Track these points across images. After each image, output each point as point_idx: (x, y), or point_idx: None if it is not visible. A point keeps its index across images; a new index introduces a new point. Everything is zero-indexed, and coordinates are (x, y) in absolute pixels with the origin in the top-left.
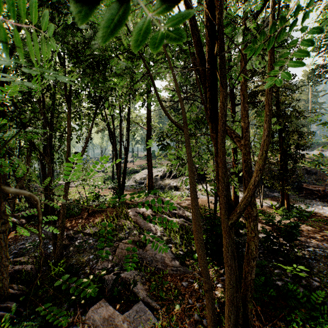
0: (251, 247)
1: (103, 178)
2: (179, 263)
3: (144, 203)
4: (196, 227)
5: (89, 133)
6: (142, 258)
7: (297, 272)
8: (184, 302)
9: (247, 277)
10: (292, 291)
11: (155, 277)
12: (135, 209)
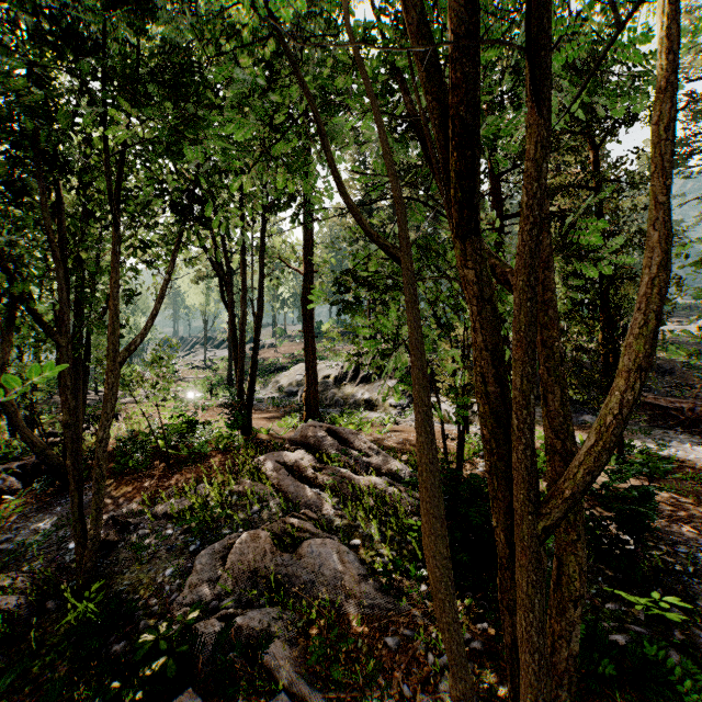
0: (571, 570)
1: (207, 382)
2: (378, 587)
3: (298, 441)
4: (426, 522)
5: (165, 279)
6: (290, 576)
7: (661, 612)
8: (392, 691)
9: (561, 650)
10: (657, 666)
11: (319, 625)
12: (276, 454)
